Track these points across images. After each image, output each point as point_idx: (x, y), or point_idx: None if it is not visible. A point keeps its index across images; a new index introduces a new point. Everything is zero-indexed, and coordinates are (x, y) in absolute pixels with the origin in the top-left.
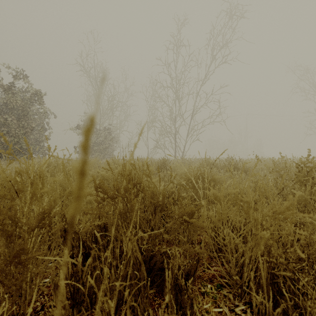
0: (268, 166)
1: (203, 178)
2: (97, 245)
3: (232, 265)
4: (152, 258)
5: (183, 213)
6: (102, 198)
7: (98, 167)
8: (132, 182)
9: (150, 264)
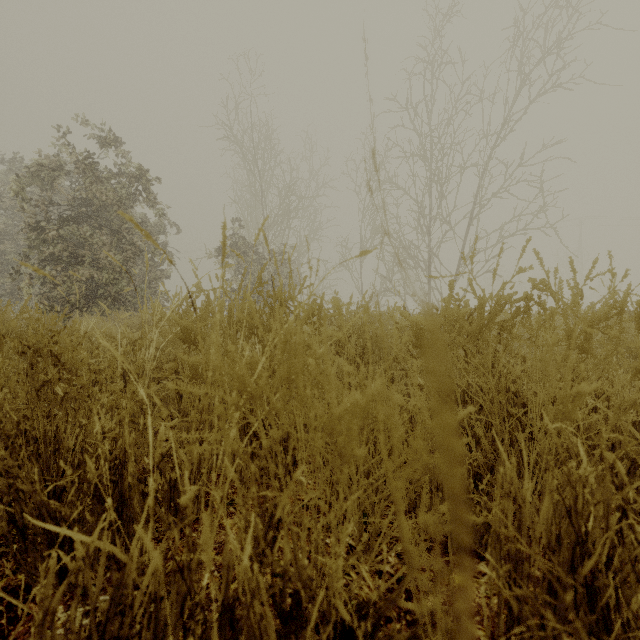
0: None
1: None
2: None
3: None
4: None
5: None
6: None
7: None
8: None
9: None
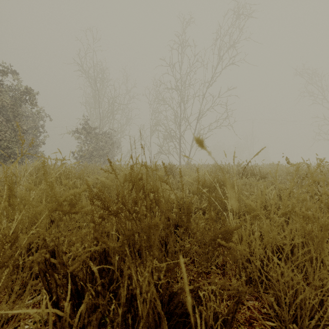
0: (288, 171)
1: (221, 186)
2: (94, 277)
3: (285, 306)
4: (172, 298)
5: (217, 234)
6: (101, 215)
7: (98, 173)
8: (143, 191)
9: (170, 307)
